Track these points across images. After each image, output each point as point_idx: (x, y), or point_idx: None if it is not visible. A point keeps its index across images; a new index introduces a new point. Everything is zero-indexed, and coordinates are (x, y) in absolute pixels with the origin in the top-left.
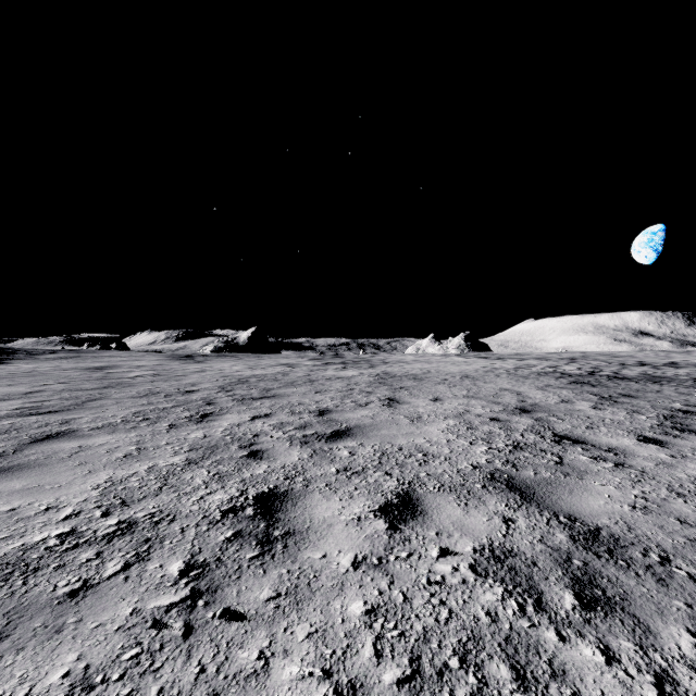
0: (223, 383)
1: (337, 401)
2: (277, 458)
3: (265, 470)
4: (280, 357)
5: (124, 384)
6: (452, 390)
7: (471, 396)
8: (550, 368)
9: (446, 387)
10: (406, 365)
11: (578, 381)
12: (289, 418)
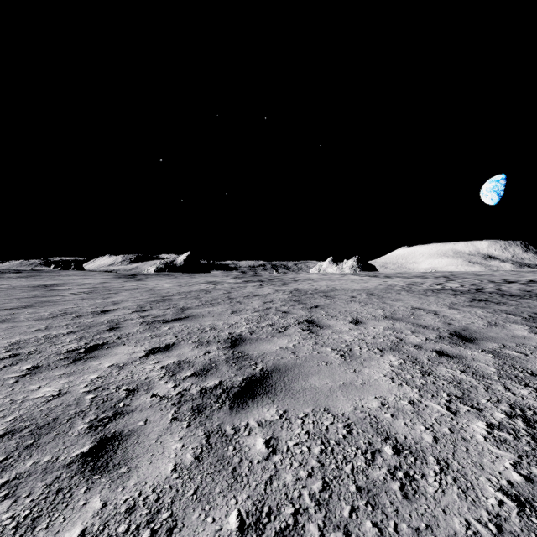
0: (145, 301)
1: (253, 325)
2: (135, 465)
3: (87, 525)
4: (208, 275)
5: (48, 302)
6: (367, 310)
7: (390, 317)
8: (437, 285)
9: (359, 306)
10: (313, 283)
11: (476, 298)
12: (193, 352)
